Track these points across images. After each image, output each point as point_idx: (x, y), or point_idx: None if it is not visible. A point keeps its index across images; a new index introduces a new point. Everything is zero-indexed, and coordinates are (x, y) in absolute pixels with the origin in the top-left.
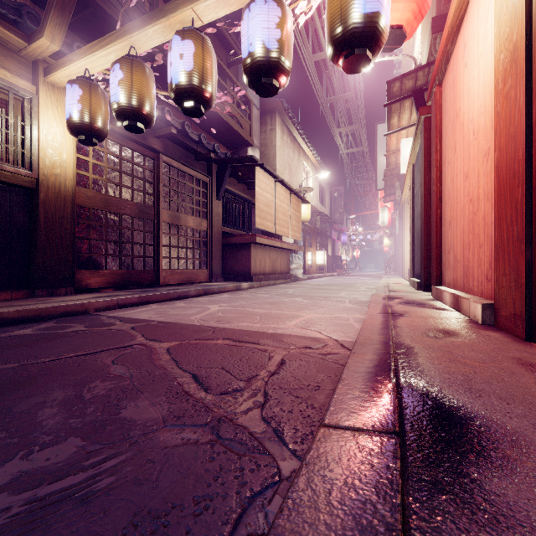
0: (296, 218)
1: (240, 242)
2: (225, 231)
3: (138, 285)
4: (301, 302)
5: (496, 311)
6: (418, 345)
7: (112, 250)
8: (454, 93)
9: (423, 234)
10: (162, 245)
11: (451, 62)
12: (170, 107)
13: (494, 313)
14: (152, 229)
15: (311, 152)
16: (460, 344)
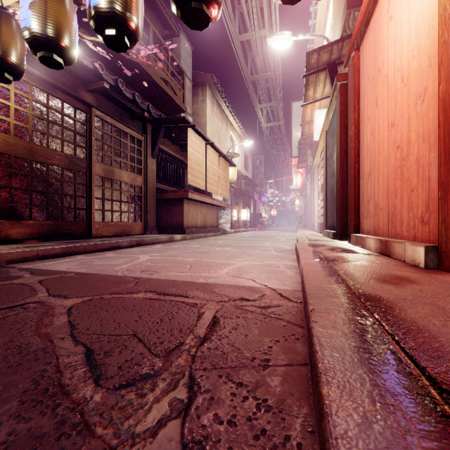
0: (225, 178)
1: (174, 197)
2: (160, 187)
3: (68, 236)
4: (231, 251)
5: (441, 254)
6: (387, 296)
7: (38, 201)
8: (375, 51)
9: (339, 189)
10: (94, 198)
11: (372, 23)
12: (105, 68)
13: (438, 256)
14: (84, 182)
15: (236, 124)
16: (433, 293)
